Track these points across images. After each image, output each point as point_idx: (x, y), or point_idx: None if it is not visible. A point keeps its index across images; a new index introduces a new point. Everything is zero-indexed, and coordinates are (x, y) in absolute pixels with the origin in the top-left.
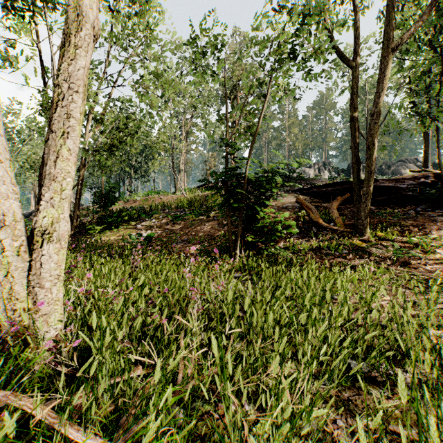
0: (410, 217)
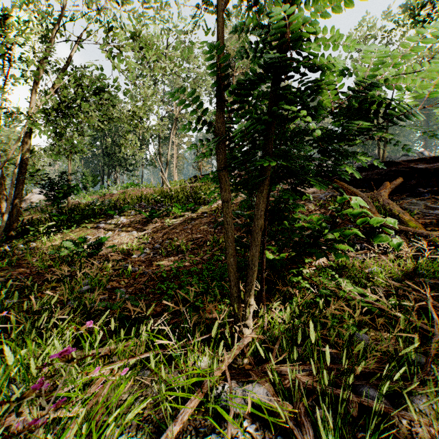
0: None
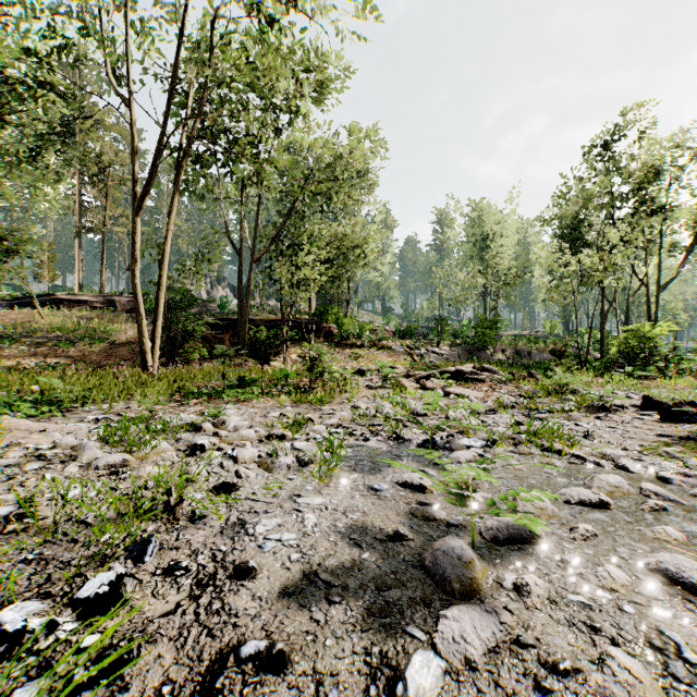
0: None
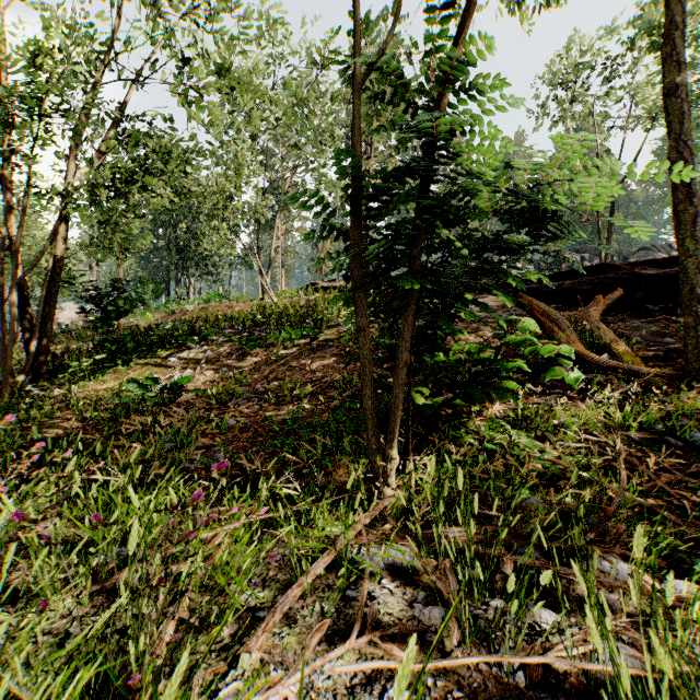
0: None
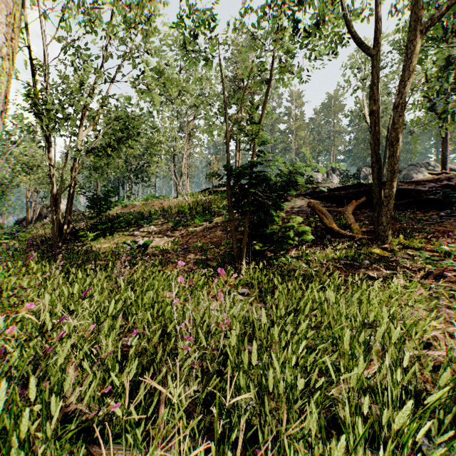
0: (435, 223)
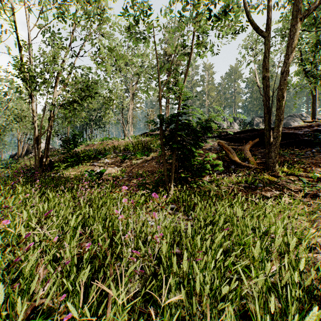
0: (308, 157)
